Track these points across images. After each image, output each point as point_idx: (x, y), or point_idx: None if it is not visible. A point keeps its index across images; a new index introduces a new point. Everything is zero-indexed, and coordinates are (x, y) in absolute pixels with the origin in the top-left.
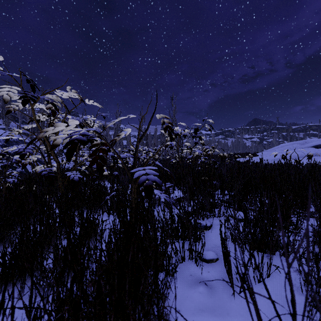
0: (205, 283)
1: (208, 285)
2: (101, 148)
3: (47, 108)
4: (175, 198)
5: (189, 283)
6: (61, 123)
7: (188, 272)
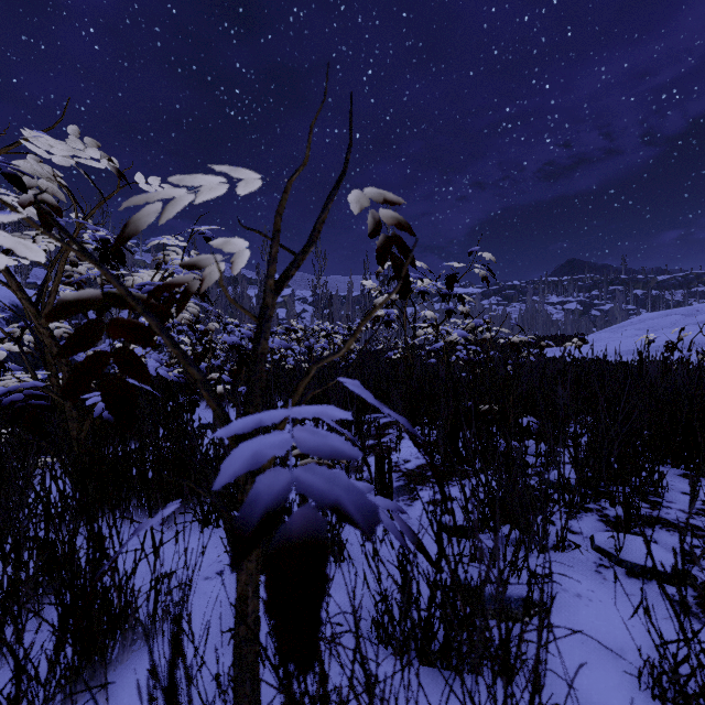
0: None
1: None
2: (117, 318)
3: (24, 202)
4: (404, 467)
5: None
6: None
7: None
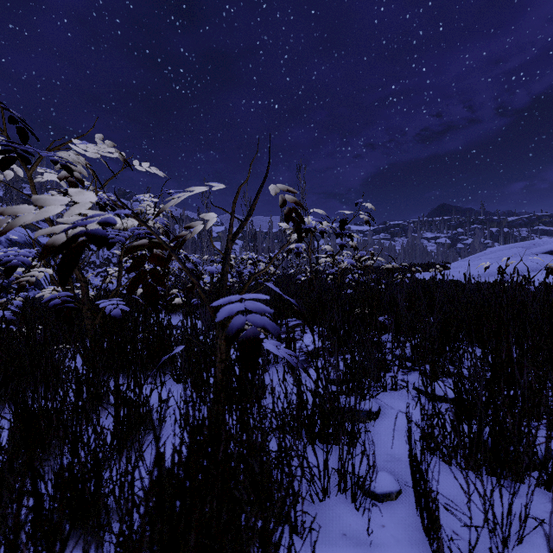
0: None
1: None
2: (153, 253)
3: (61, 177)
4: (306, 349)
5: None
6: (51, 197)
7: (339, 525)
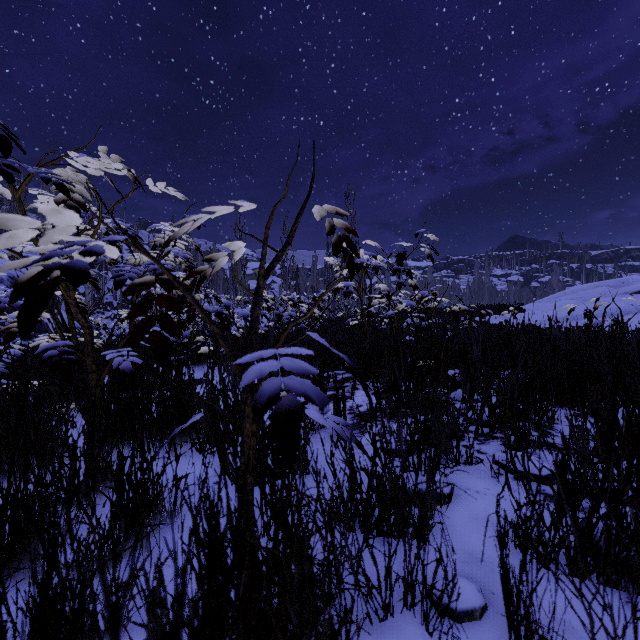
0: None
1: None
2: (162, 294)
3: (58, 200)
4: (357, 410)
5: None
6: (14, 217)
7: None
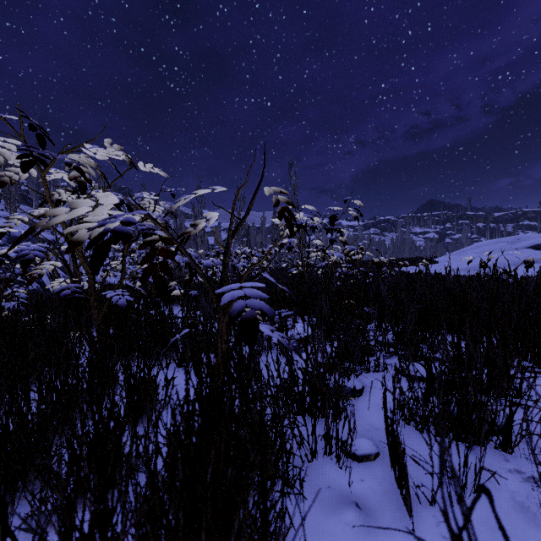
0: (357, 503)
1: (362, 508)
2: (162, 248)
3: (70, 177)
4: (297, 337)
5: (326, 503)
6: (83, 200)
7: (324, 480)
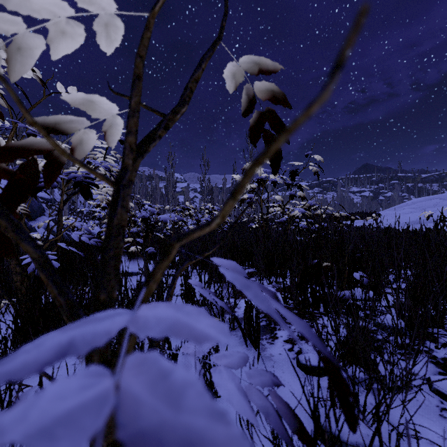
0: None
1: None
2: None
3: None
4: None
5: None
6: None
7: None
